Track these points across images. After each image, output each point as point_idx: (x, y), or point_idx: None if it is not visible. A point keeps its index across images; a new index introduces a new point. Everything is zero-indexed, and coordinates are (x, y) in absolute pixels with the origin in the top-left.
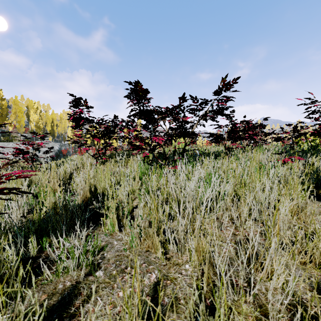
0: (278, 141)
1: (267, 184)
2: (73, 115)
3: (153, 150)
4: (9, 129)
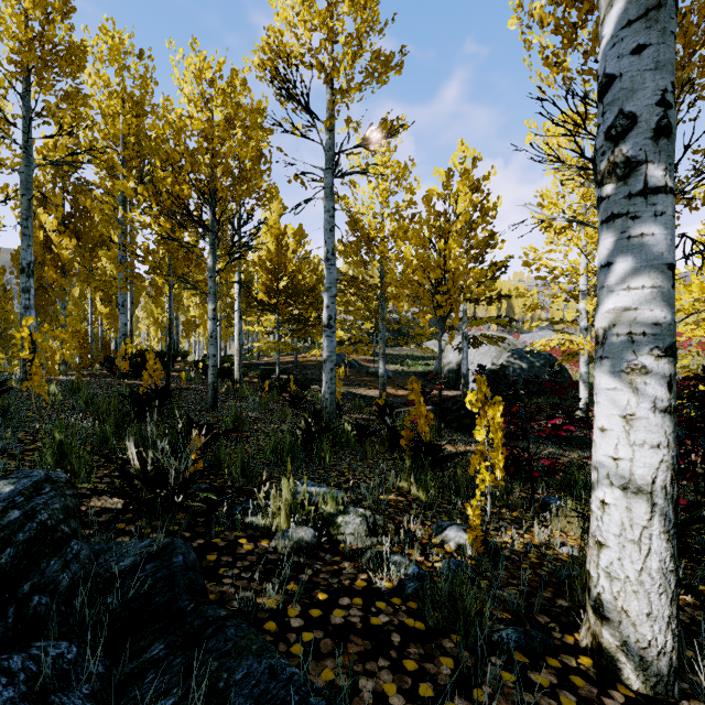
0: None
1: None
2: None
3: None
4: None
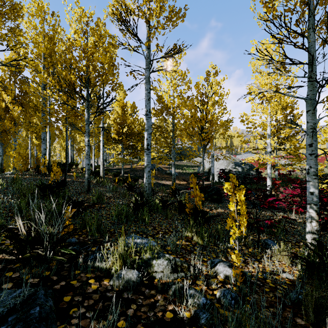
0: None
1: None
2: None
3: None
4: None
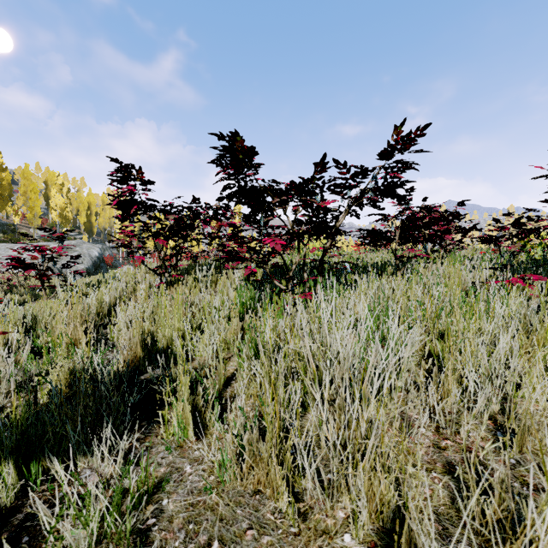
0: (489, 243)
1: (503, 340)
2: (118, 196)
3: (265, 263)
4: (14, 220)
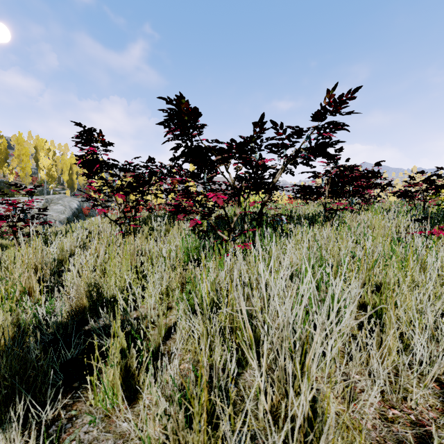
0: (404, 197)
1: None
2: (82, 156)
3: (208, 215)
4: (9, 178)
